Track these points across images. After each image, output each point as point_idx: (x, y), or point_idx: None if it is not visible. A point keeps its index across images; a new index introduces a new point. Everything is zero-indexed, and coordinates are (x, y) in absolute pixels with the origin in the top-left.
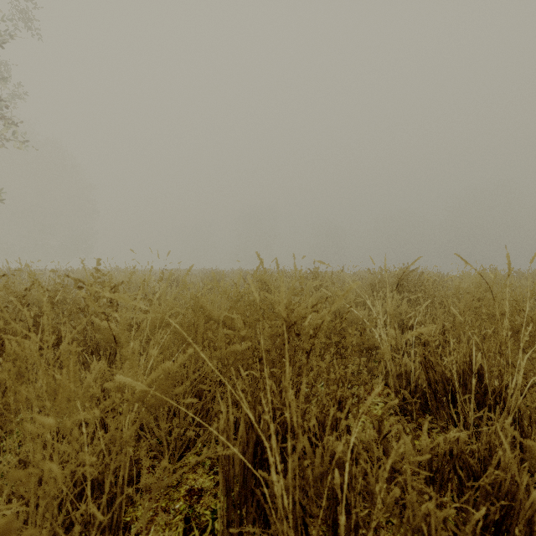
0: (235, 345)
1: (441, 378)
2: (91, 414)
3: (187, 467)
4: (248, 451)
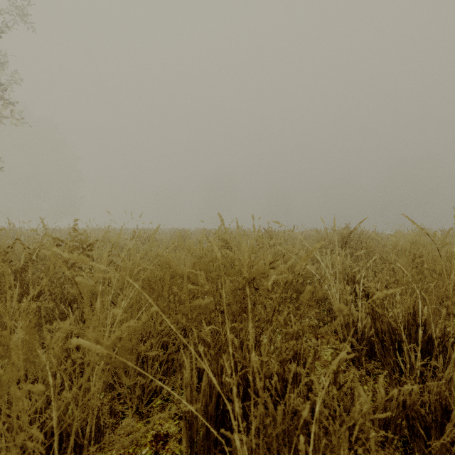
0: (199, 299)
1: (388, 329)
2: (38, 388)
3: (150, 425)
4: (210, 404)
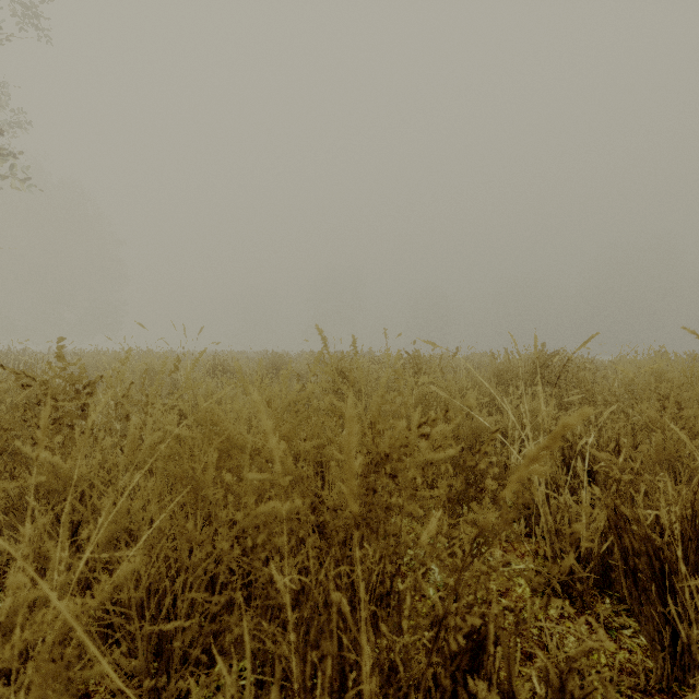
0: (273, 502)
1: (646, 549)
2: None
3: None
4: None
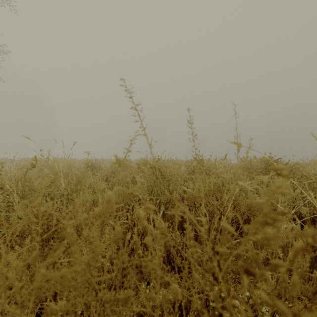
0: None
1: None
2: None
3: None
4: None
